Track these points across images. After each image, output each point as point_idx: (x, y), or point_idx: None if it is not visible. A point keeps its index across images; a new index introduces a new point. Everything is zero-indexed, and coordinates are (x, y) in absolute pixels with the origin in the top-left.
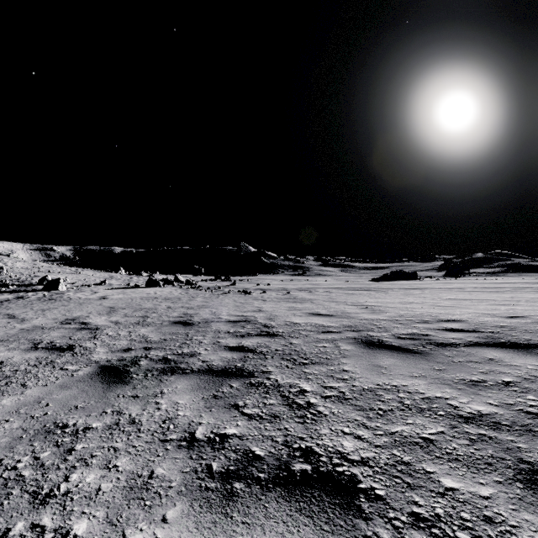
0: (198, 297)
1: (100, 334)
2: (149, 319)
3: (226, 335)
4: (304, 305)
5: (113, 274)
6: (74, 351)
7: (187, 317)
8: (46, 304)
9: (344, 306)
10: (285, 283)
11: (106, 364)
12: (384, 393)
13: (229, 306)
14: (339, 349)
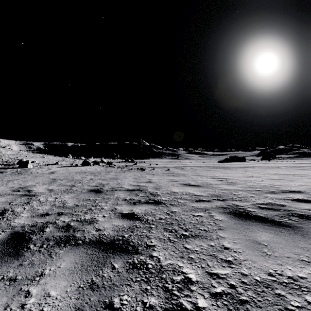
0: (112, 172)
1: (33, 200)
2: (74, 187)
3: (122, 202)
4: (179, 178)
5: (65, 158)
6: (3, 216)
7: (101, 186)
8: (13, 177)
9: (206, 179)
10: (166, 163)
11: (18, 230)
12: (286, 293)
13: (130, 178)
14: (213, 219)
